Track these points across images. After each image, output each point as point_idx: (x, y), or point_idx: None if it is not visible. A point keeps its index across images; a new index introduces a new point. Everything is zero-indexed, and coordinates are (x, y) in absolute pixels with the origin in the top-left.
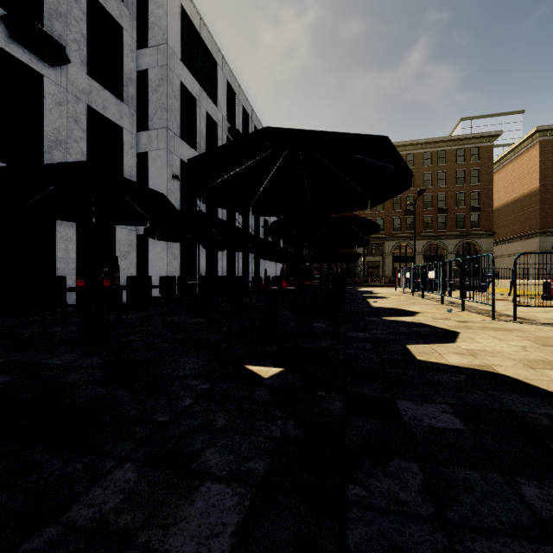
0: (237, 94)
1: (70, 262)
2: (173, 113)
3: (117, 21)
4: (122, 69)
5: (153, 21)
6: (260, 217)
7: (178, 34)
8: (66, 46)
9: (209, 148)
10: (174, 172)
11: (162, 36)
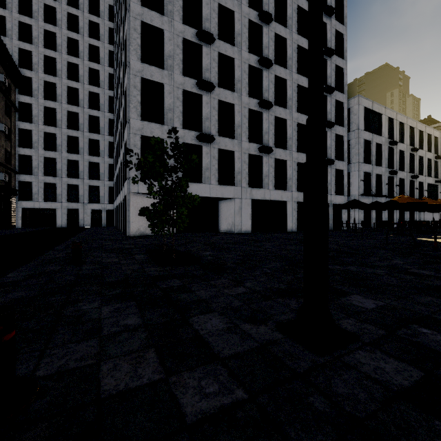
0: (394, 119)
1: (331, 216)
2: (360, 155)
3: (342, 135)
4: (343, 150)
5: (352, 121)
6: (414, 182)
7: (362, 121)
8: (331, 155)
9: (377, 158)
10: (361, 178)
11: (356, 126)
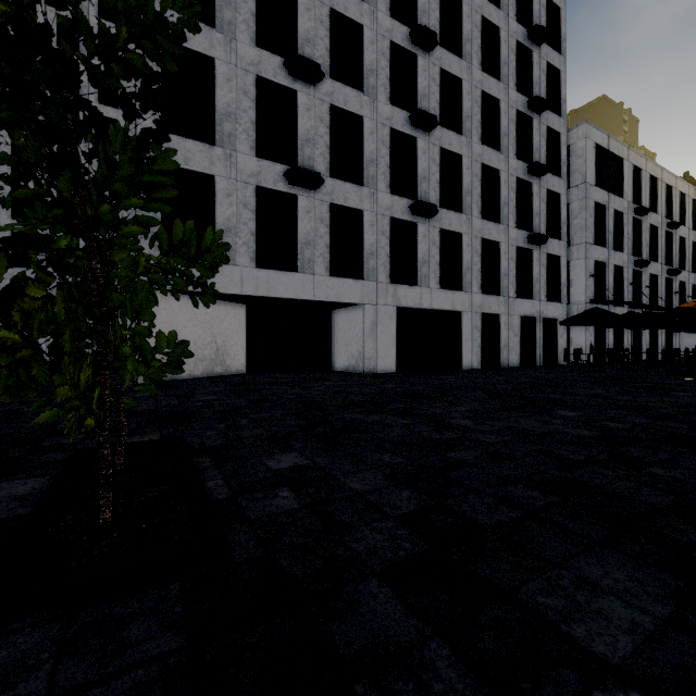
0: (643, 169)
1: (540, 341)
2: (589, 229)
3: (557, 193)
4: (559, 220)
5: (573, 169)
6: (673, 281)
7: (592, 168)
8: (539, 228)
9: (614, 237)
10: (590, 272)
11: (581, 178)
